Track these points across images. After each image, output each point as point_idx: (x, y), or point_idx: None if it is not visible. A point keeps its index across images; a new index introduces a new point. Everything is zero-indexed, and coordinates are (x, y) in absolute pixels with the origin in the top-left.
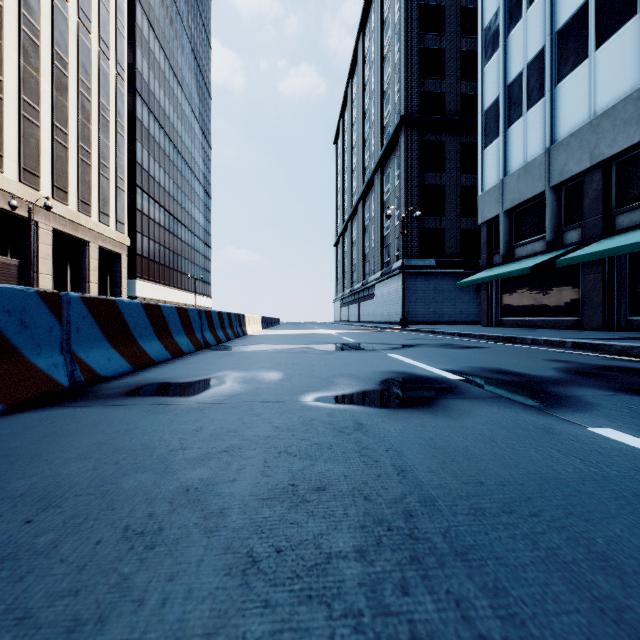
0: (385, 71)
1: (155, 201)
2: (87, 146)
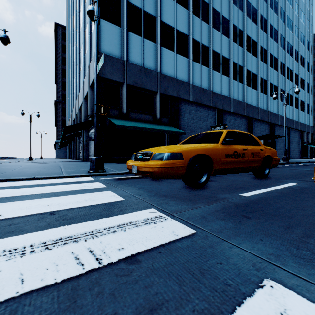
0: None
1: None
2: None
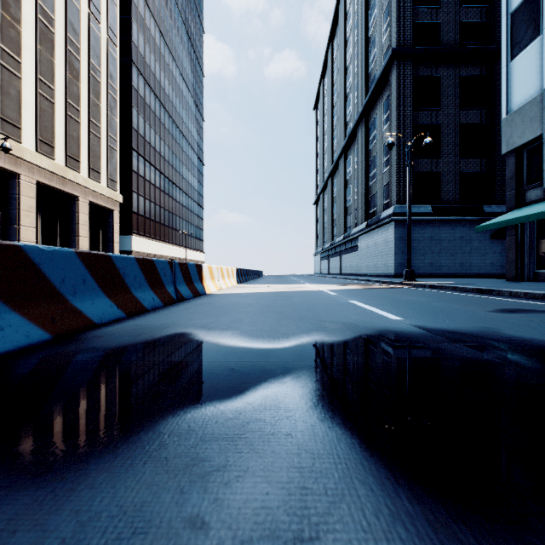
0: (370, 16)
1: (151, 164)
2: (76, 103)
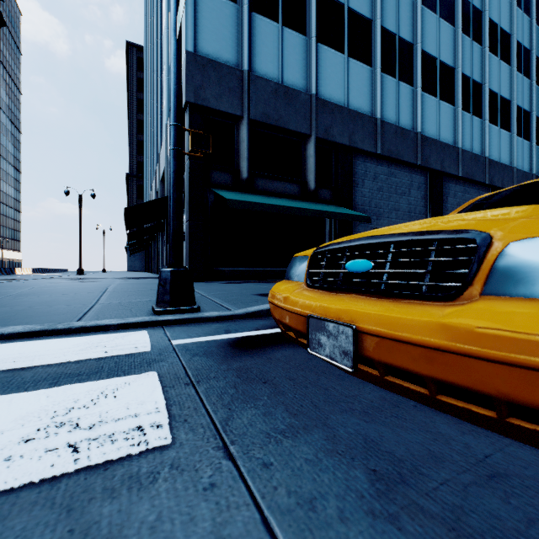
0: None
1: None
2: None
